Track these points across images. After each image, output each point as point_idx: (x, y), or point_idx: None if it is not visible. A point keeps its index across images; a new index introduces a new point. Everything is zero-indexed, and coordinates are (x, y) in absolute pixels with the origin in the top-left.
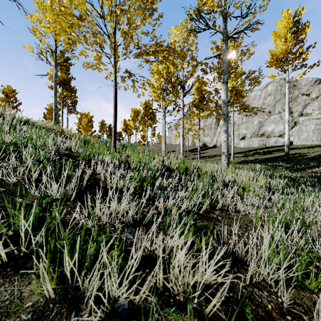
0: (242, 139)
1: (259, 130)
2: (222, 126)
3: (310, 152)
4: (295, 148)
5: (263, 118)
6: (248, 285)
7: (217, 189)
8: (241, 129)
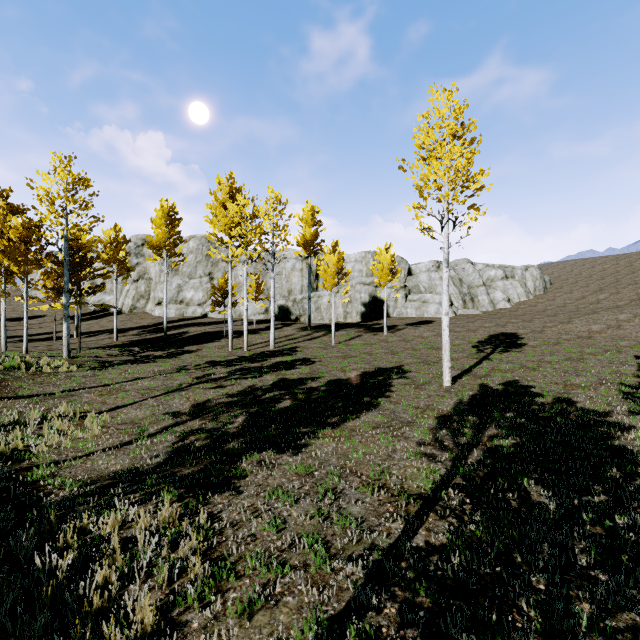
0: (158, 304)
1: (178, 296)
2: (64, 325)
3: (191, 332)
4: (196, 324)
5: (183, 281)
6: (7, 385)
7: (27, 373)
8: (157, 291)
